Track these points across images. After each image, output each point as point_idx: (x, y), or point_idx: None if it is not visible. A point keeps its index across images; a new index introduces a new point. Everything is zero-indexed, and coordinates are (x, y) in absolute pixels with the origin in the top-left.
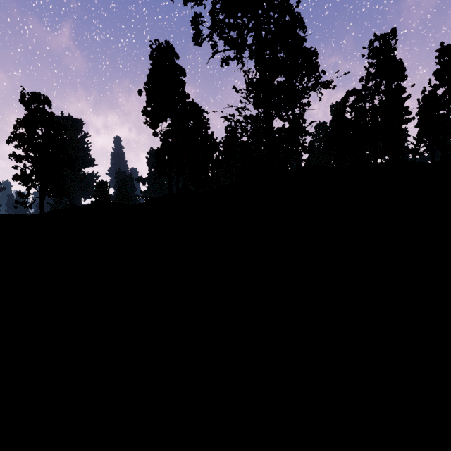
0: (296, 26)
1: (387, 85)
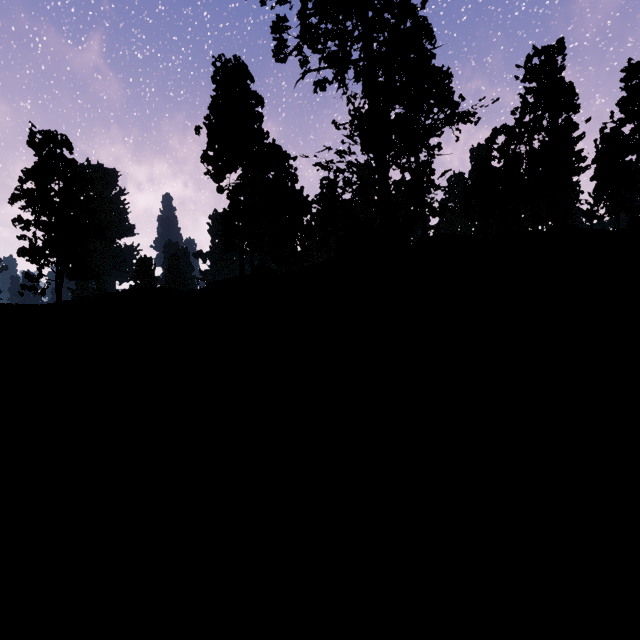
0: (422, 34)
1: (552, 120)
